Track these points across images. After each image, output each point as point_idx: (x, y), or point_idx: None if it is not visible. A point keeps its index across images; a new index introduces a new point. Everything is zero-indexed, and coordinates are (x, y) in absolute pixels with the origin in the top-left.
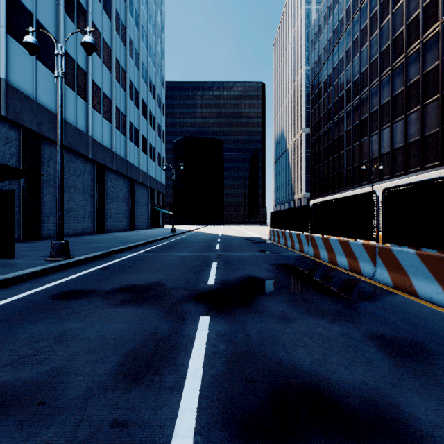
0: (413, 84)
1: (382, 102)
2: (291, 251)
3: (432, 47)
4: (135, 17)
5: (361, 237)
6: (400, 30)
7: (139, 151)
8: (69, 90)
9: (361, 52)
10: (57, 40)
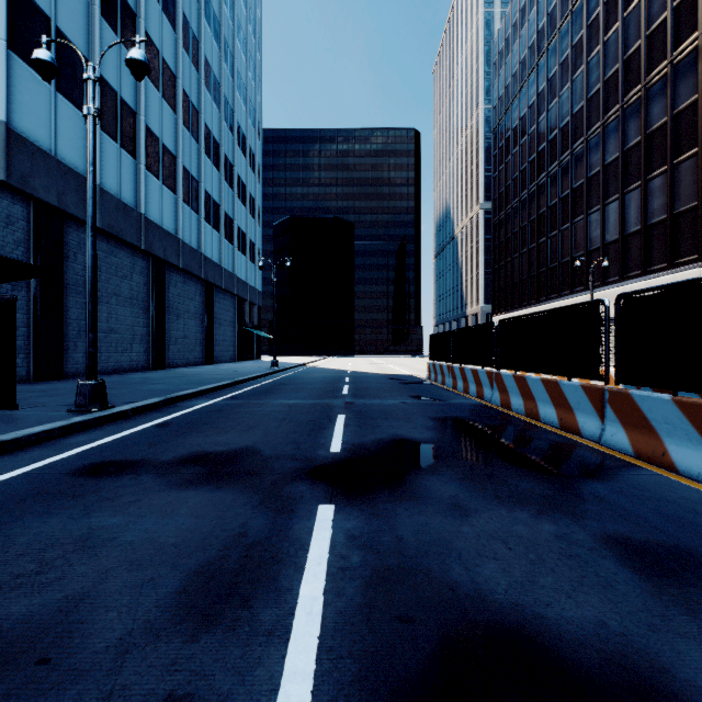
0: (656, 131)
1: (607, 160)
2: (463, 397)
3: (687, 72)
4: (214, 26)
5: (580, 374)
6: (636, 45)
7: (220, 238)
8: (109, 141)
9: (574, 80)
10: (89, 61)
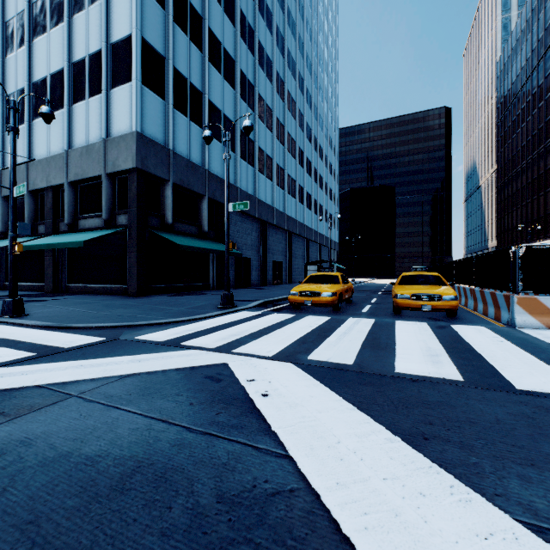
0: None
1: None
2: None
3: None
4: (321, 125)
5: None
6: None
7: (323, 222)
8: (299, 203)
9: (539, 108)
10: (295, 181)
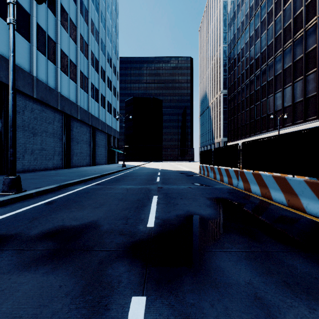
0: (311, 51)
1: (285, 66)
2: (221, 184)
3: None
4: (96, 4)
5: (303, 173)
6: (300, 10)
7: (98, 106)
8: (41, 55)
9: (268, 29)
10: (30, 15)
